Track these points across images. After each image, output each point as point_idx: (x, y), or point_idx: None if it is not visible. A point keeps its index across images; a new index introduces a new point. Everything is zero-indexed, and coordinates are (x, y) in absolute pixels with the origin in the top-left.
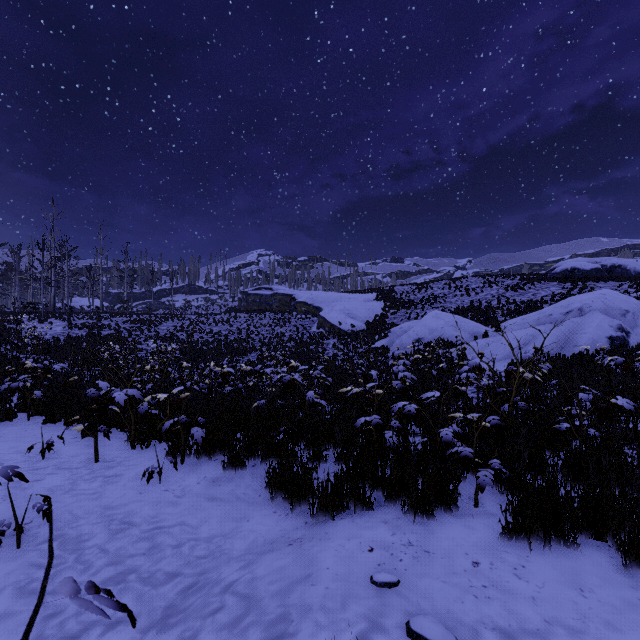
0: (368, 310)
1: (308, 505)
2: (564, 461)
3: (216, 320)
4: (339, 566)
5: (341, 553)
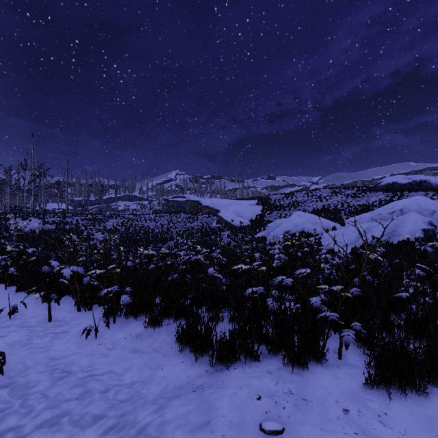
0: (251, 211)
1: (208, 356)
2: (406, 322)
3: (146, 218)
4: (233, 414)
5: (235, 401)
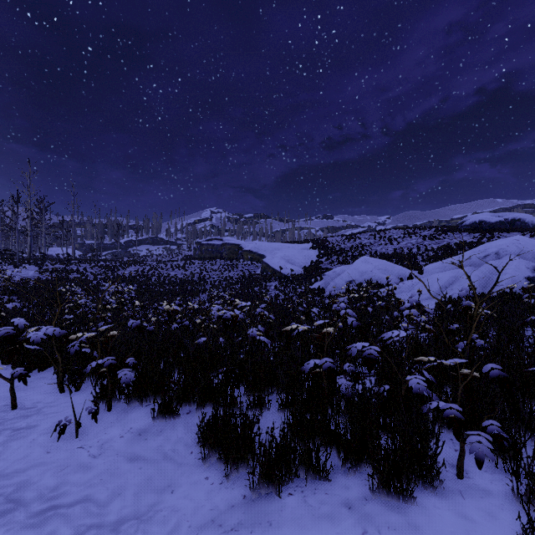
0: (305, 257)
1: (247, 469)
2: None
3: (173, 266)
4: None
5: None
